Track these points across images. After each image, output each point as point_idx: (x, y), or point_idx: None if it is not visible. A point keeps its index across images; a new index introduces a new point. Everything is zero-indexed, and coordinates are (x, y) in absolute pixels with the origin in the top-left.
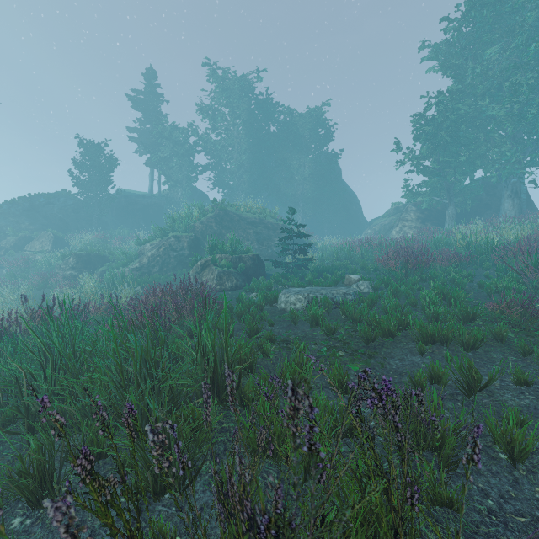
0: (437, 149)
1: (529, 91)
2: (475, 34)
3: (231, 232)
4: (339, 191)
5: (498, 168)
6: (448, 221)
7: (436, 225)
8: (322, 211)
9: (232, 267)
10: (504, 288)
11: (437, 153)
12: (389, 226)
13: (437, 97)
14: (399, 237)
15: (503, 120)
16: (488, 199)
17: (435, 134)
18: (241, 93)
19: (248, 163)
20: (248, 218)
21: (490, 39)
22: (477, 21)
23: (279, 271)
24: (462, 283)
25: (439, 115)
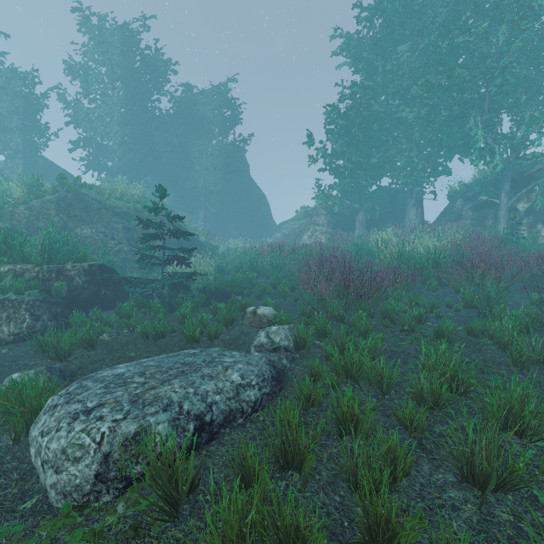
0: (350, 147)
1: (442, 91)
2: (385, 30)
3: (83, 226)
4: (247, 188)
5: (404, 175)
6: (359, 228)
7: (346, 231)
8: (227, 210)
9: (37, 289)
10: (541, 350)
11: (350, 152)
12: (299, 230)
13: (351, 87)
14: (311, 242)
15: (413, 122)
16: (391, 207)
17: (349, 129)
18: (123, 47)
19: (132, 141)
20: (116, 207)
21: (400, 36)
22: (389, 14)
23: (155, 287)
24: (446, 329)
25: (352, 109)
